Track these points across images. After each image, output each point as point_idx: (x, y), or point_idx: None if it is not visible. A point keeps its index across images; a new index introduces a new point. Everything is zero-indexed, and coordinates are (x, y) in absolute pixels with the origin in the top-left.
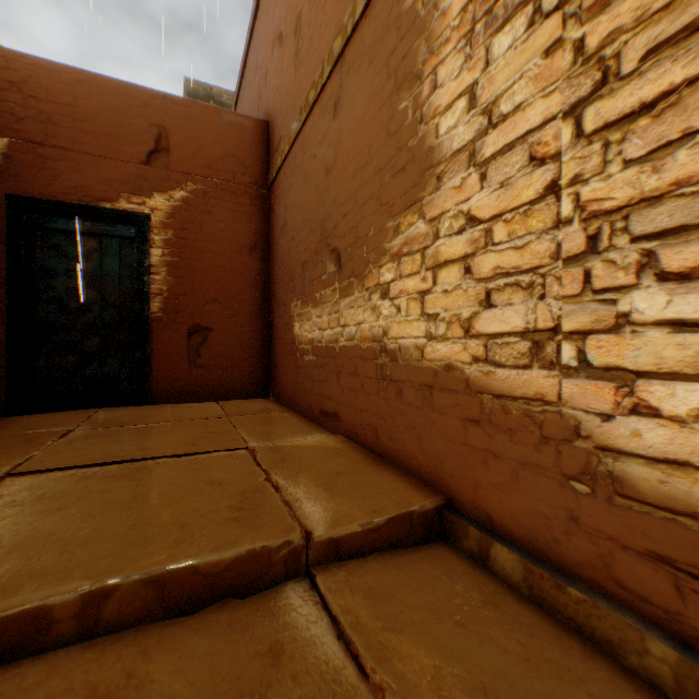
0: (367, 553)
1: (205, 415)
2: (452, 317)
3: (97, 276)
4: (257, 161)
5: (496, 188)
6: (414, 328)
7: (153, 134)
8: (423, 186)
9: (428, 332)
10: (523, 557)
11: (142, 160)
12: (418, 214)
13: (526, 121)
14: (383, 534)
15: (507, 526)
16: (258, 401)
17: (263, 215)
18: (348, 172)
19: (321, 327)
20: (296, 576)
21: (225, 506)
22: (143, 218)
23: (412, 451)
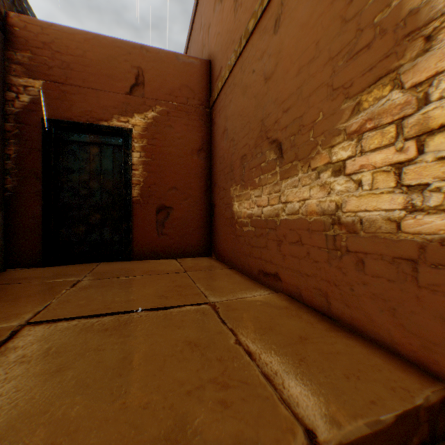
0: None
1: (170, 270)
2: None
3: (98, 172)
4: (202, 89)
5: None
6: (383, 200)
7: (133, 73)
8: (398, 55)
9: (408, 204)
10: None
11: (126, 91)
12: (391, 85)
13: None
14: (391, 434)
15: None
16: (204, 259)
17: (207, 127)
18: (291, 72)
19: (260, 204)
20: None
21: (208, 378)
22: (127, 132)
23: (380, 323)
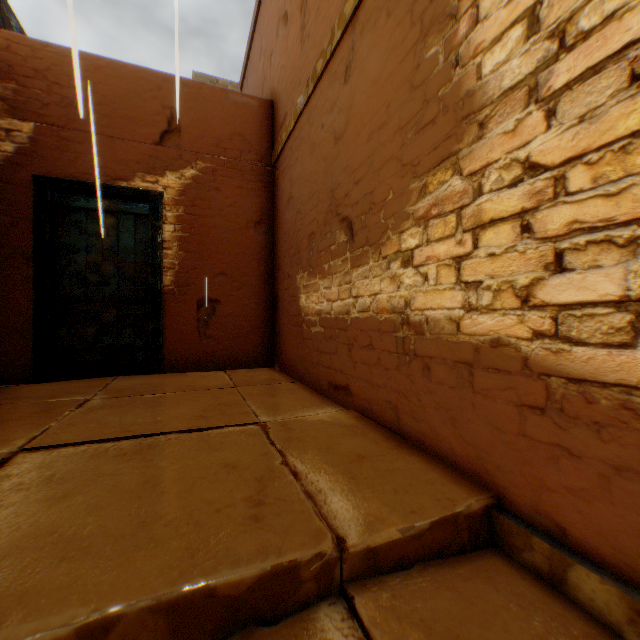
0: (408, 563)
1: (214, 385)
2: (502, 284)
3: (114, 252)
4: (262, 139)
5: (571, 124)
6: (446, 298)
7: (165, 116)
8: (459, 137)
9: (466, 302)
10: (625, 592)
11: (155, 140)
12: (452, 170)
13: (624, 32)
14: (426, 541)
15: (589, 544)
16: (263, 370)
17: (268, 191)
18: (362, 136)
19: (330, 298)
20: (329, 594)
21: (242, 497)
22: (156, 196)
23: (443, 435)
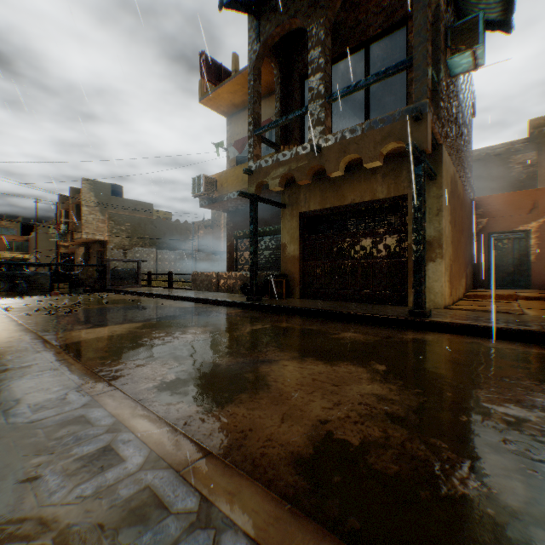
0: None
1: None
2: None
3: (510, 251)
4: None
5: None
6: None
7: (529, 203)
8: None
9: None
10: None
11: (525, 213)
12: None
13: None
14: None
15: None
16: None
17: None
18: None
19: None
20: None
21: None
22: (526, 231)
23: None
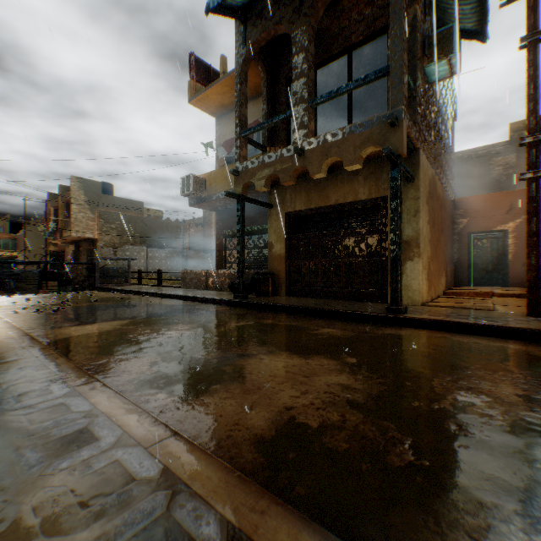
0: None
1: None
2: None
3: (489, 250)
4: None
5: None
6: None
7: (507, 204)
8: None
9: None
10: None
11: (503, 213)
12: None
13: None
14: None
15: None
16: None
17: None
18: None
19: None
20: None
21: None
22: (504, 231)
23: None
